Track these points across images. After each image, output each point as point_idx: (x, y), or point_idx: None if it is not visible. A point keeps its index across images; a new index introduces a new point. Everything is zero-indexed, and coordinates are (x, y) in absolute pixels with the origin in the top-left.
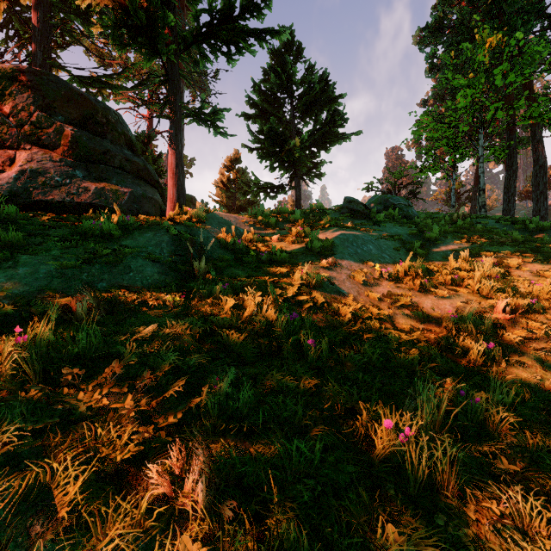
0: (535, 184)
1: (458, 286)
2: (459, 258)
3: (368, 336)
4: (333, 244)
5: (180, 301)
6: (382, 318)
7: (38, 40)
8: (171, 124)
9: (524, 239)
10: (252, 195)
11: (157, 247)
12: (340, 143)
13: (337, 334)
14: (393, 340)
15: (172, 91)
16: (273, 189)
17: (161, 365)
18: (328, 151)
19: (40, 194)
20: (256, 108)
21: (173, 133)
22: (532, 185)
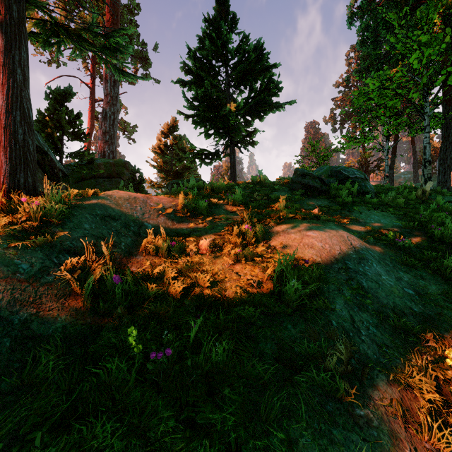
0: None
1: None
2: None
3: None
4: (321, 274)
5: None
6: None
7: None
8: None
9: None
10: (188, 161)
11: None
12: (274, 112)
13: None
14: None
15: None
16: (208, 156)
17: None
18: (262, 119)
19: None
20: (192, 74)
21: (1, 44)
22: None
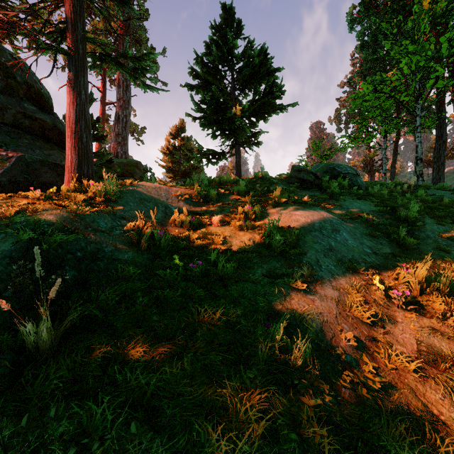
0: None
1: None
2: None
3: None
4: (299, 235)
5: None
6: None
7: None
8: (69, 61)
9: None
10: (195, 160)
11: None
12: (277, 113)
13: None
14: None
15: (70, 15)
16: (215, 156)
17: None
18: (266, 121)
19: None
20: (199, 79)
21: (72, 74)
22: None
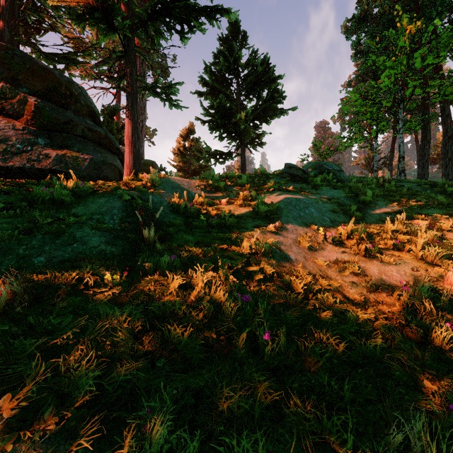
0: (444, 152)
1: (400, 250)
2: (395, 221)
3: (323, 314)
4: (278, 207)
5: (122, 278)
6: (332, 287)
7: (6, 18)
8: (128, 95)
9: (448, 202)
10: (204, 160)
11: (107, 214)
12: (279, 117)
13: (290, 313)
14: (350, 319)
15: (128, 65)
16: (222, 156)
17: (75, 392)
18: (269, 123)
19: (1, 160)
20: (208, 86)
21: (129, 103)
22: (442, 153)
